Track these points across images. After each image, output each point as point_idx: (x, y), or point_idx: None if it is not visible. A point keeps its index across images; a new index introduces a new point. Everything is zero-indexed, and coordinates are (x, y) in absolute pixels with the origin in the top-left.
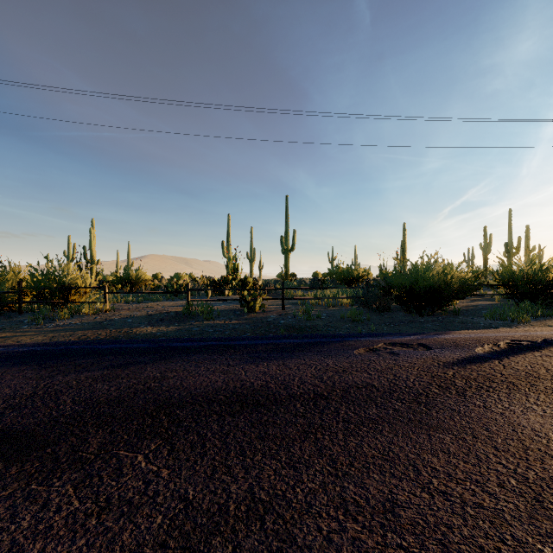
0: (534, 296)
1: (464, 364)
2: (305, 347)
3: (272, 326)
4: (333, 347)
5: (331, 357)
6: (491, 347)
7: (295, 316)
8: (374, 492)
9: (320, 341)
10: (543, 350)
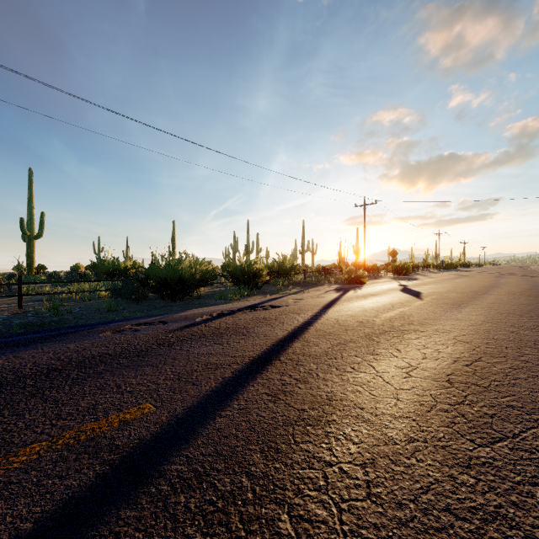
0: (247, 283)
1: (183, 329)
2: (46, 339)
3: (2, 326)
4: (79, 335)
5: (74, 342)
6: (206, 317)
7: (38, 313)
8: (84, 404)
9: (65, 332)
10: (233, 314)
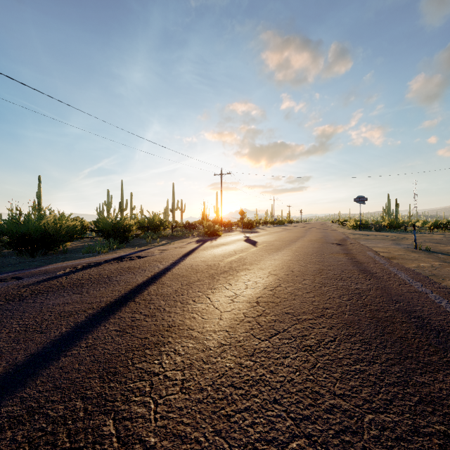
0: (118, 237)
1: (40, 282)
2: None
3: None
4: None
5: None
6: (70, 270)
7: None
8: None
9: None
10: (99, 266)
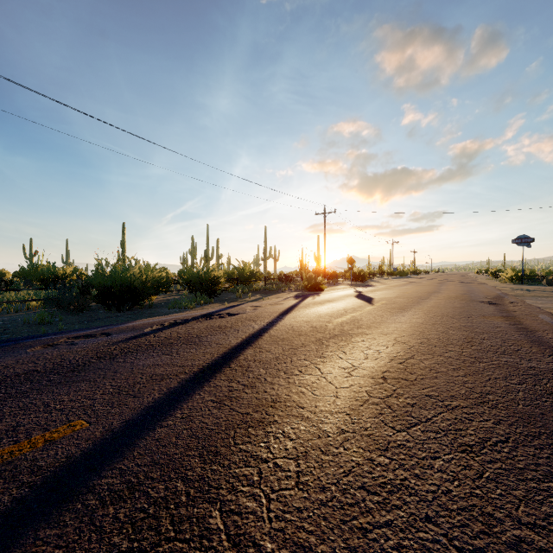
0: (205, 290)
1: (129, 340)
2: None
3: None
4: None
5: None
6: (157, 327)
7: None
8: (2, 427)
9: None
10: (186, 323)
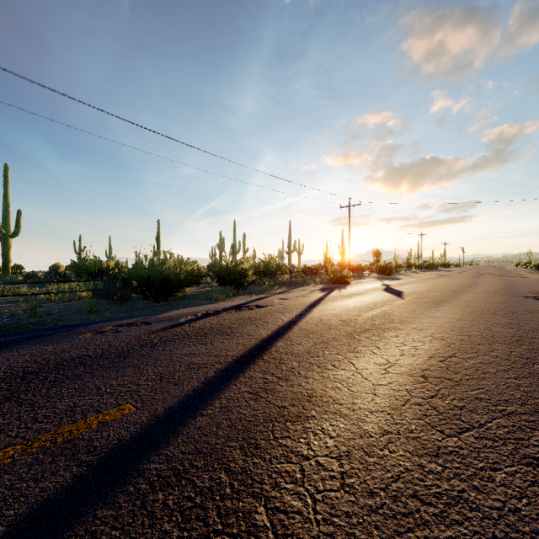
0: (233, 283)
1: (166, 329)
2: (22, 342)
3: None
4: (57, 336)
5: (52, 344)
6: (191, 317)
7: (14, 315)
8: (62, 407)
9: (43, 334)
10: (218, 314)
